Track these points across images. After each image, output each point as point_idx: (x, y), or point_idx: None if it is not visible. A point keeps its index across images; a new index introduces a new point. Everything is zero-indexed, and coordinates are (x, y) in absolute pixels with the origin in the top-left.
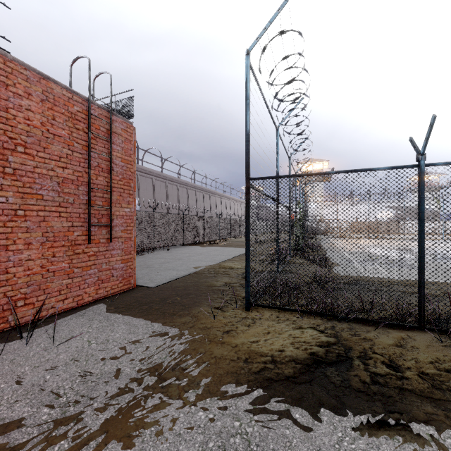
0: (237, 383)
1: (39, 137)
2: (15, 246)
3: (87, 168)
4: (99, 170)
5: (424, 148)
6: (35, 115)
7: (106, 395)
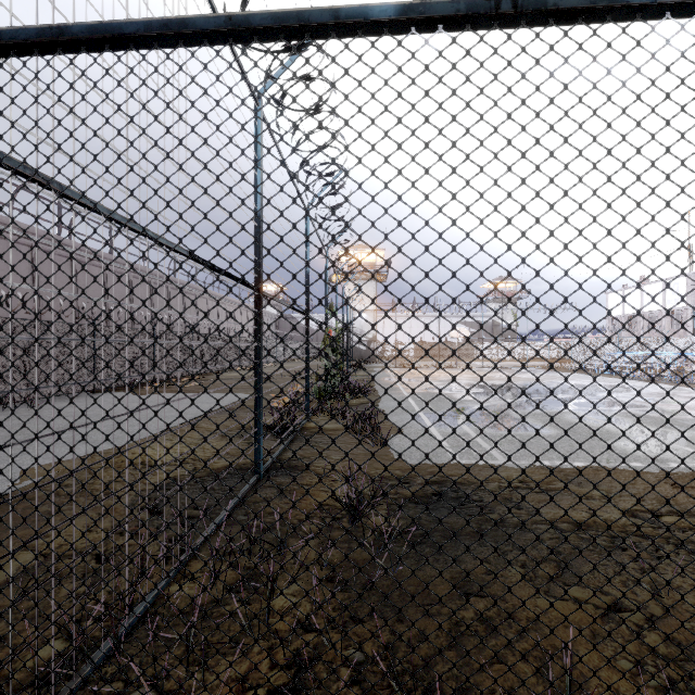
0: None
1: None
2: None
3: None
4: None
5: None
6: None
7: None
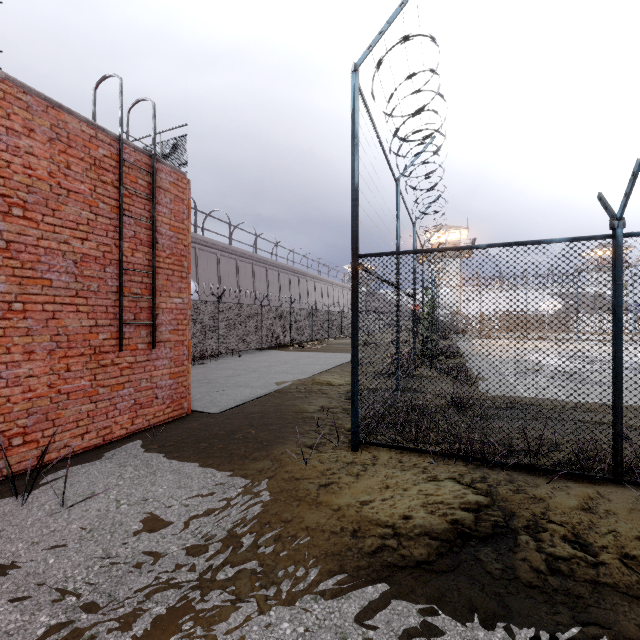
0: (342, 572)
1: (45, 194)
2: (9, 356)
3: (119, 239)
4: (137, 243)
5: (623, 209)
6: (40, 162)
7: (138, 593)
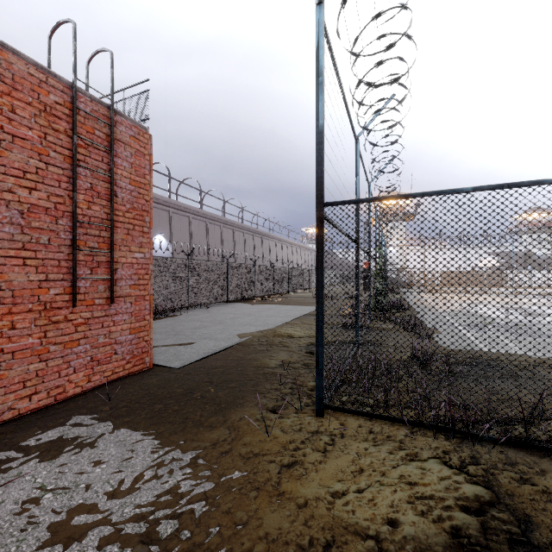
0: None
1: None
2: None
3: (73, 190)
4: (93, 196)
5: None
6: None
7: None
